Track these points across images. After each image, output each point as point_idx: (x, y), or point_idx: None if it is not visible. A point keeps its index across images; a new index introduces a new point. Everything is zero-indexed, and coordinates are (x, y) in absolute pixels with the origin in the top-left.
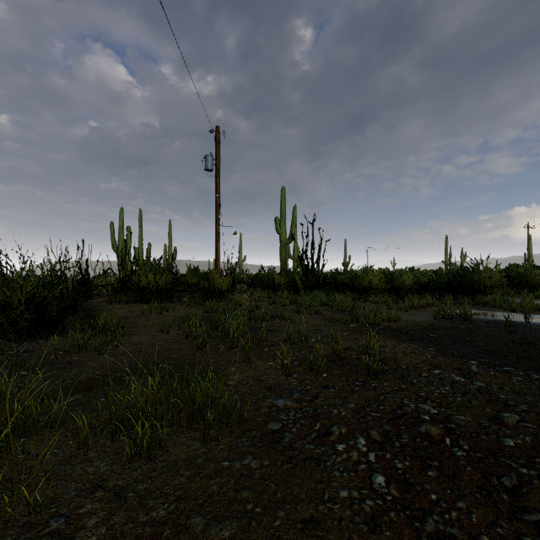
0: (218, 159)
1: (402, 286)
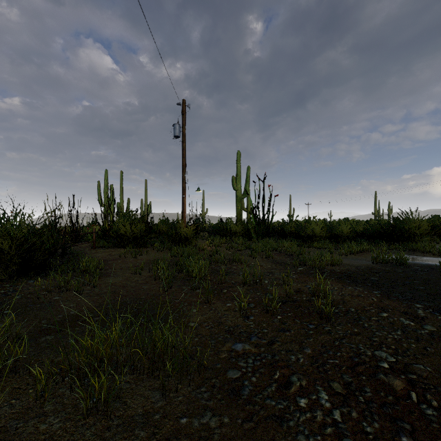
0: (184, 127)
1: (340, 234)
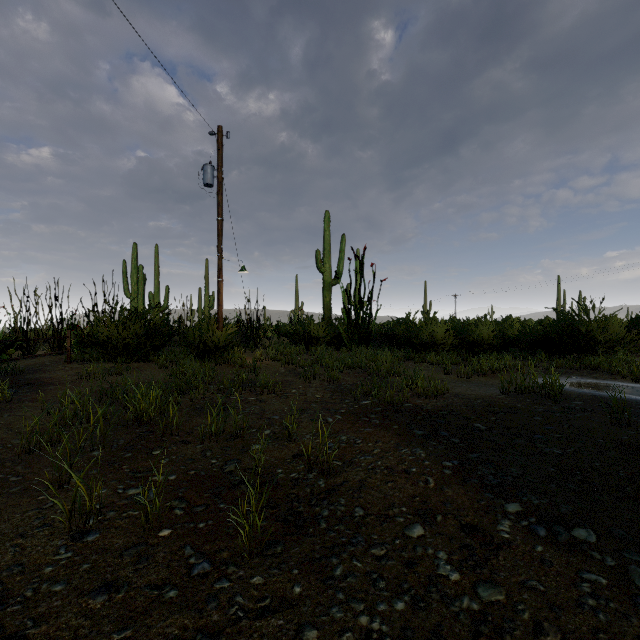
0: (220, 170)
1: (479, 340)
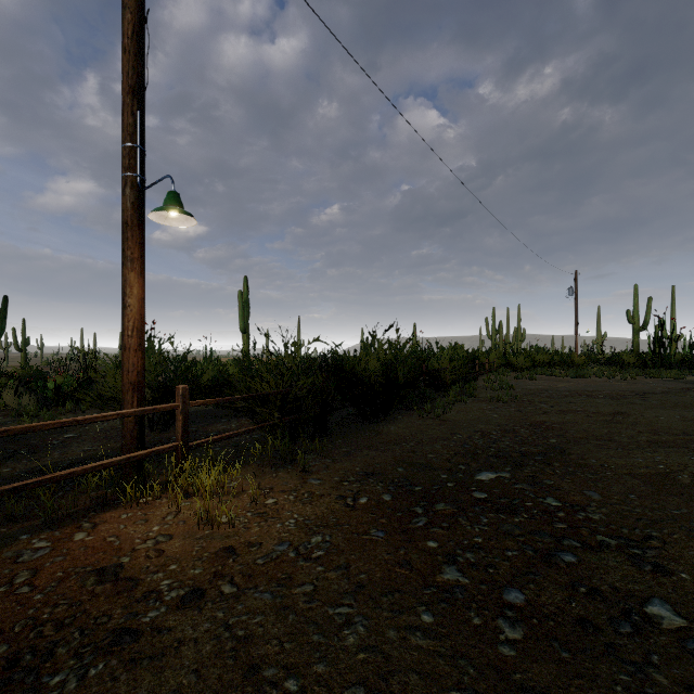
0: (576, 290)
1: None
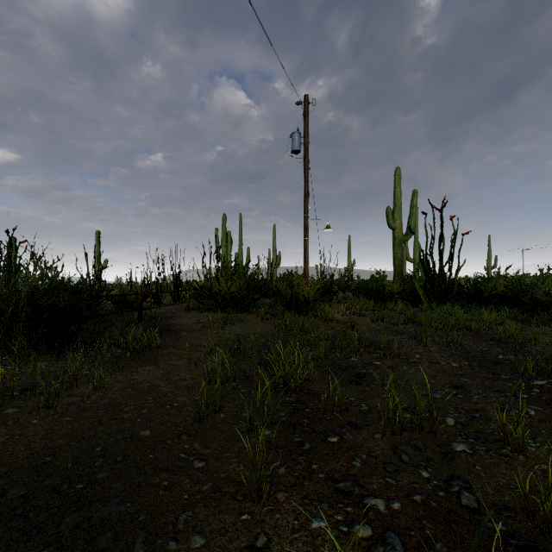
0: (307, 136)
1: None
